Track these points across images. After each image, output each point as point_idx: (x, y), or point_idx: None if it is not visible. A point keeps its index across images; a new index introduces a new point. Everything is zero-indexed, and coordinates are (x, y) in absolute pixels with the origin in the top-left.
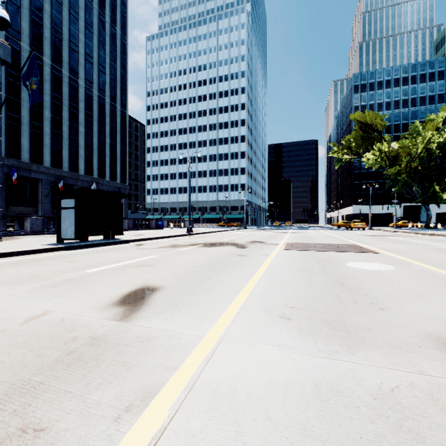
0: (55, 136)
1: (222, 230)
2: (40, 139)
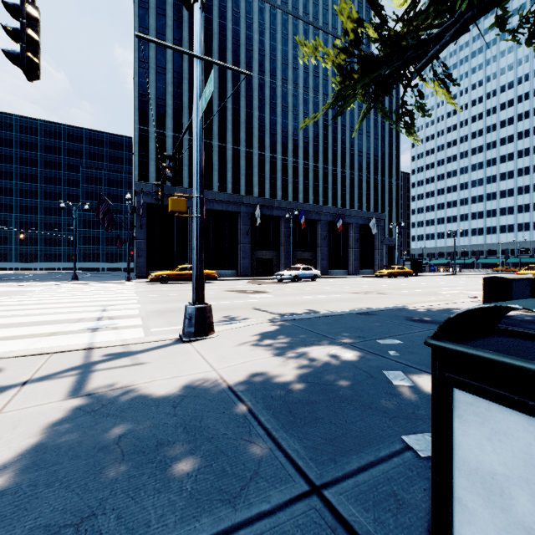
0: None
1: (483, 273)
2: None
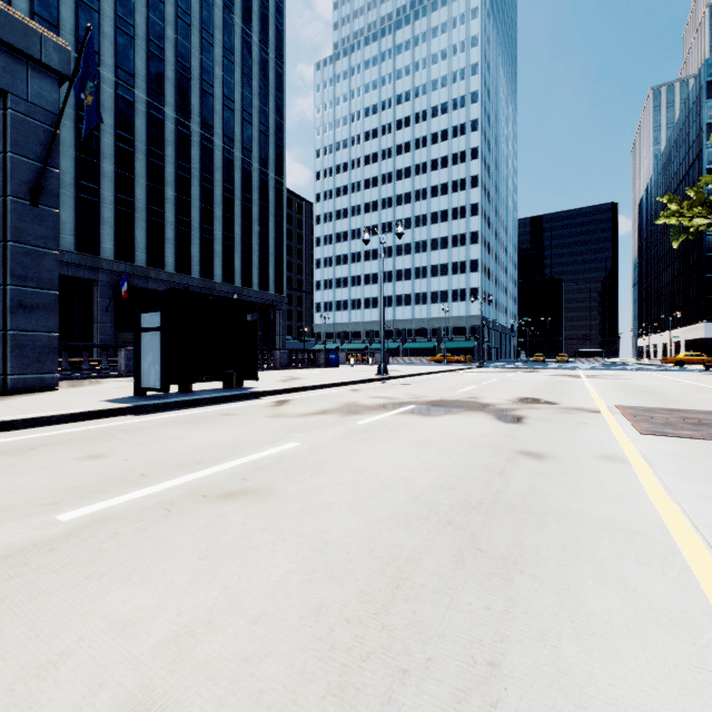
0: (181, 225)
1: (442, 370)
2: (161, 231)
